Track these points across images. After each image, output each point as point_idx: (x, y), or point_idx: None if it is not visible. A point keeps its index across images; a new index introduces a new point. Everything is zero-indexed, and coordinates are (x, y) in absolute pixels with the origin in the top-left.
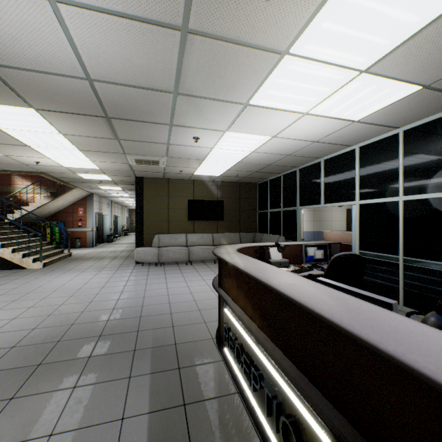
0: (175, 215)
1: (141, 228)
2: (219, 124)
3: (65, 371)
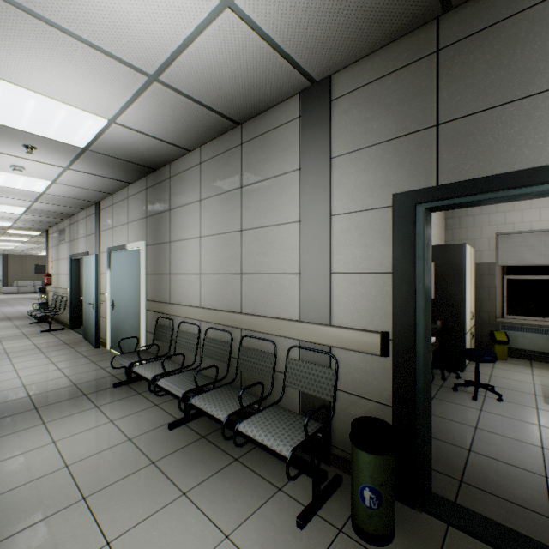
0: (27, 272)
1: (7, 278)
2: (45, 252)
3: (9, 299)
